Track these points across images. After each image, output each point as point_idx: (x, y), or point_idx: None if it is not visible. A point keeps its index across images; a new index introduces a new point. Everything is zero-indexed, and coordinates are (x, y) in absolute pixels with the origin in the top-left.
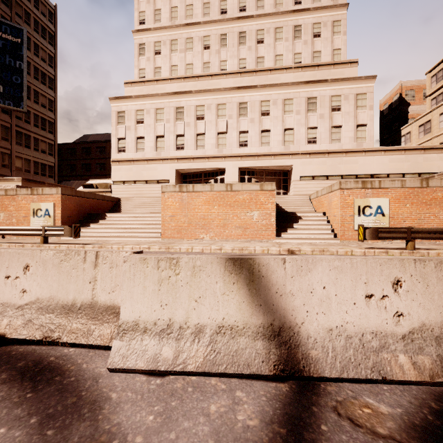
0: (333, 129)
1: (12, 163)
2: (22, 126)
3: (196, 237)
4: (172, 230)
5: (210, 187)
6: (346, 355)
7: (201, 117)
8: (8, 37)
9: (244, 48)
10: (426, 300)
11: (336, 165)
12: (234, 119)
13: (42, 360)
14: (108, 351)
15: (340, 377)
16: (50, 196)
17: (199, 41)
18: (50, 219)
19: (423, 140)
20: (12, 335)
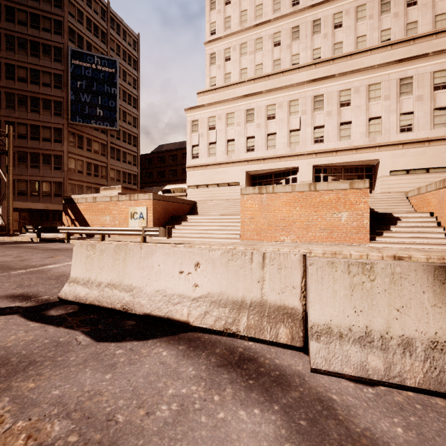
0: (437, 111)
1: (108, 174)
2: (114, 142)
3: (276, 239)
4: (251, 231)
5: (291, 187)
6: None
7: (272, 116)
8: (106, 69)
9: (319, 36)
10: None
11: (440, 154)
12: (308, 114)
13: (233, 350)
14: (287, 349)
15: None
16: (144, 201)
17: (269, 39)
18: (143, 221)
19: None
20: (195, 323)
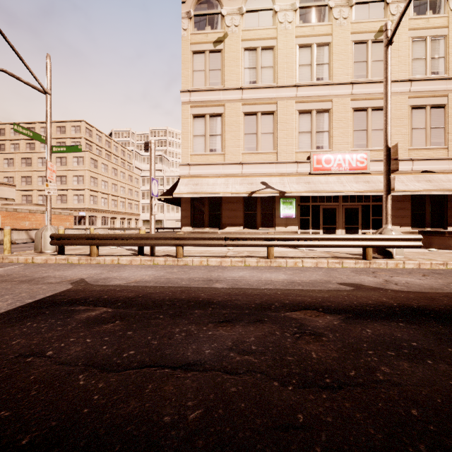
0: None
1: None
2: None
3: None
4: None
5: None
6: None
7: None
8: None
9: None
10: None
11: None
12: None
13: None
14: None
15: None
16: None
17: None
18: None
19: None
20: None
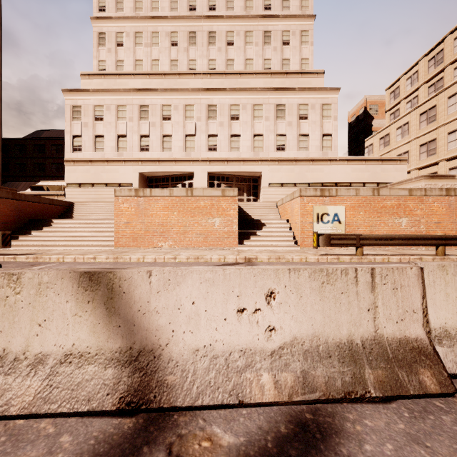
0: (301, 137)
1: None
2: None
3: (154, 245)
4: (127, 237)
5: (169, 191)
6: (206, 378)
7: (168, 117)
8: None
9: (214, 48)
10: (298, 312)
11: (303, 172)
12: (203, 121)
13: None
14: None
15: (194, 405)
16: None
17: (166, 36)
18: None
19: (383, 152)
20: None
